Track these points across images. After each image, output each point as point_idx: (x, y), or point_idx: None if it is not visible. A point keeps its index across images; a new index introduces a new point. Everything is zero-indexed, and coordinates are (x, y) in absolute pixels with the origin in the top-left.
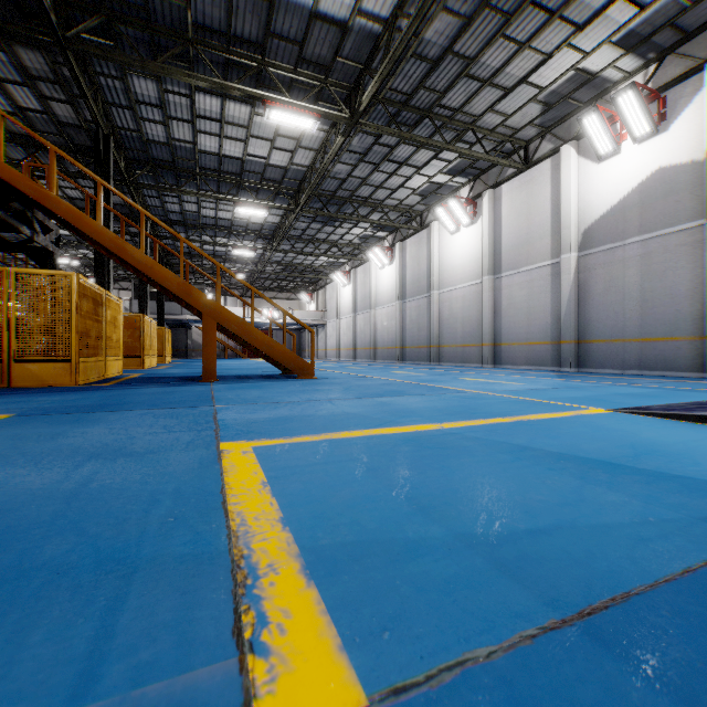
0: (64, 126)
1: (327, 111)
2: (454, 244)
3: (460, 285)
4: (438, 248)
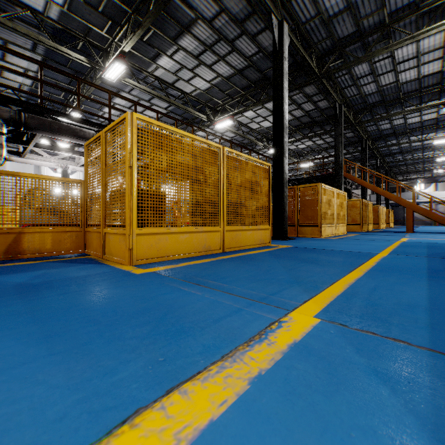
0: (348, 138)
1: None
2: None
3: None
4: None
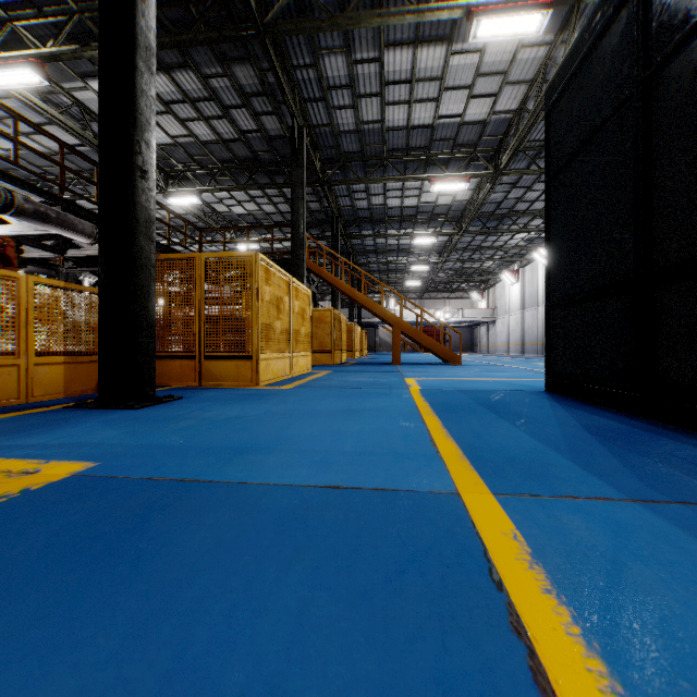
0: (313, 212)
1: (475, 173)
2: None
3: None
4: None
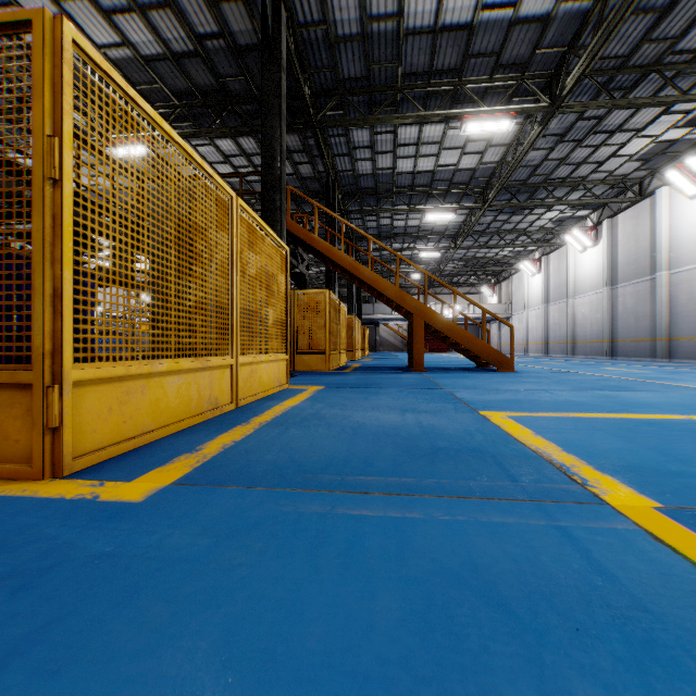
0: (304, 180)
1: (524, 106)
2: (694, 211)
3: None
4: (666, 218)
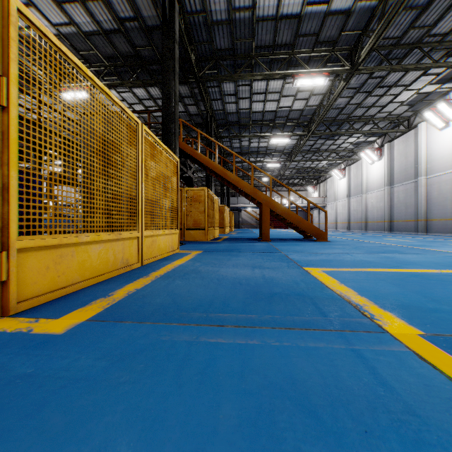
0: (192, 116)
1: (334, 69)
2: (442, 138)
3: (448, 170)
4: (425, 142)
